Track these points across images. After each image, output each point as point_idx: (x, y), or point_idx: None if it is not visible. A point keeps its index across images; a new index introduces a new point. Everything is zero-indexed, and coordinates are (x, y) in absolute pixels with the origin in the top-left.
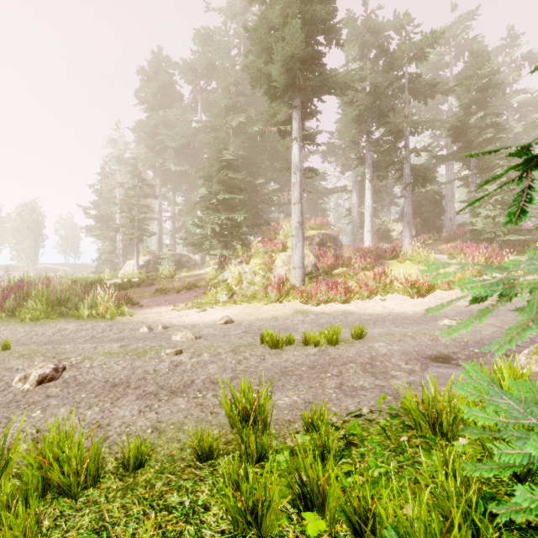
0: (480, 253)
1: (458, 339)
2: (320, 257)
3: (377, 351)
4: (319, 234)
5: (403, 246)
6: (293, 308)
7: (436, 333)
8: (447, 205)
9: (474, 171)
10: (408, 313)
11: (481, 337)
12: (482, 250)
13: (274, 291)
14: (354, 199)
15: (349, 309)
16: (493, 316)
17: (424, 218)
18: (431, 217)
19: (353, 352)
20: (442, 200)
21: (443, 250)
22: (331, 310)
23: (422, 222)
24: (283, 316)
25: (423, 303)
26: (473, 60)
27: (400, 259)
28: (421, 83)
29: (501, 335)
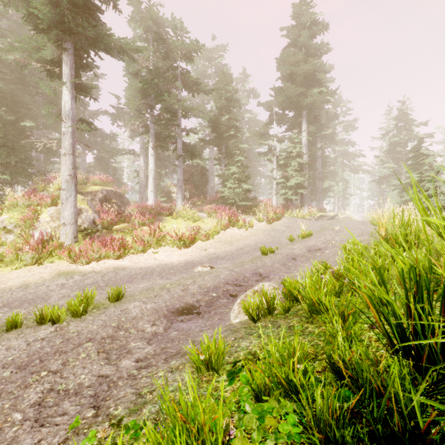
0: (226, 213)
1: (203, 285)
2: (101, 213)
3: (128, 315)
4: (103, 191)
5: (177, 206)
6: (56, 270)
7: (189, 282)
8: (210, 177)
9: (224, 156)
10: (175, 263)
11: (219, 281)
12: (226, 211)
13: (29, 252)
14: (141, 163)
15: (122, 265)
16: (231, 259)
17: (195, 185)
18: (200, 185)
19: (100, 323)
20: (207, 173)
21: (204, 210)
22: (103, 268)
23: (194, 188)
24: (38, 282)
25: (187, 252)
26: (223, 77)
27: (174, 216)
28: (190, 78)
29: (231, 277)
